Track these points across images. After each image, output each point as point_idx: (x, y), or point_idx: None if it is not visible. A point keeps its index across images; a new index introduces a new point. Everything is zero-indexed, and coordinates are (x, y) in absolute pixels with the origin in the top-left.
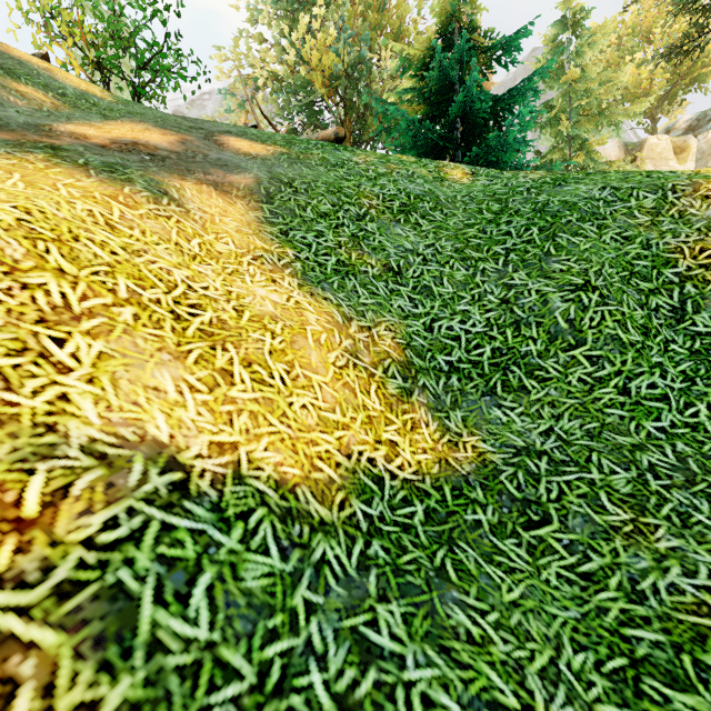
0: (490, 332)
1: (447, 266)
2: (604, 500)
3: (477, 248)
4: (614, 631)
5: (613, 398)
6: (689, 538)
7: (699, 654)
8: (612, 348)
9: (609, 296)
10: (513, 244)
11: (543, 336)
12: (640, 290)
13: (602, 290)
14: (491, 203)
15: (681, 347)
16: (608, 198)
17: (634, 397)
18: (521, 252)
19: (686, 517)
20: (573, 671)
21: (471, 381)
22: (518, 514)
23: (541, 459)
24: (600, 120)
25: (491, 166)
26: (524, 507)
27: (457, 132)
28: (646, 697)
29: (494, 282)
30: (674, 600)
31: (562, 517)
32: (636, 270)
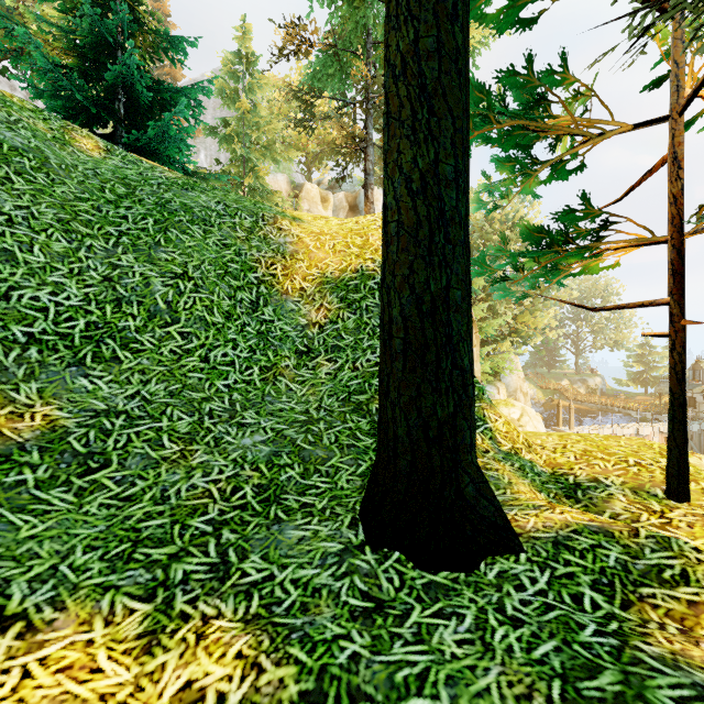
0: (87, 307)
1: (43, 233)
2: (166, 440)
3: (87, 223)
4: (131, 528)
5: (197, 365)
6: (216, 453)
7: (188, 521)
8: (200, 326)
9: (203, 286)
10: (128, 229)
11: (144, 313)
12: (231, 286)
13: (198, 281)
14: (118, 186)
15: (253, 329)
16: (221, 211)
17: (213, 363)
18: (134, 237)
19: (220, 440)
20: (74, 567)
21: (56, 353)
22: (77, 467)
23: (119, 417)
24: (266, 154)
25: (155, 154)
26: (87, 459)
27: (119, 104)
28: (133, 561)
29: (101, 260)
30: (189, 494)
31: (123, 459)
32: (229, 270)
